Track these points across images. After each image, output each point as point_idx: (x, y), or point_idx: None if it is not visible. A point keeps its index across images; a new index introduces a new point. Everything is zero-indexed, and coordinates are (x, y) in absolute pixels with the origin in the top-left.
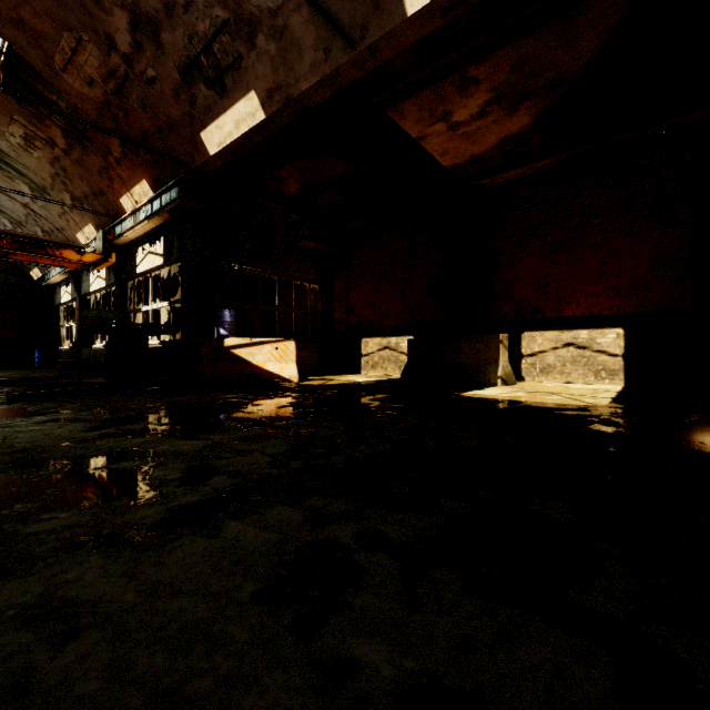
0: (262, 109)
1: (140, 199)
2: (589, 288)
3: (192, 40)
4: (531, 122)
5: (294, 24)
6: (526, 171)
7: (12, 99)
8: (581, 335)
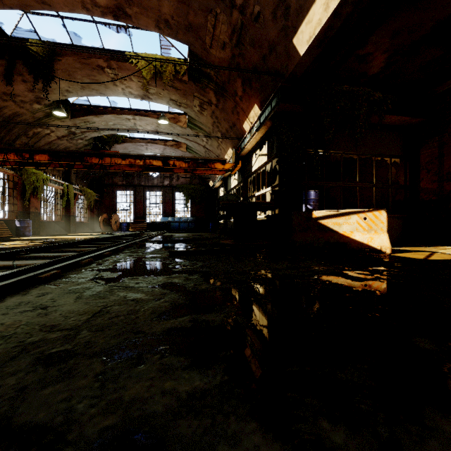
0: None
1: (253, 120)
2: None
3: None
4: None
5: None
6: None
7: (192, 83)
8: None
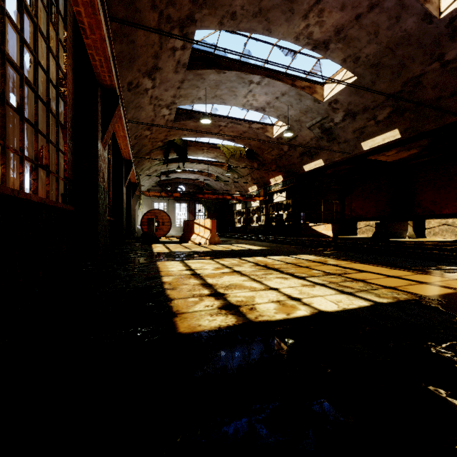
0: (323, 163)
1: (277, 180)
2: (452, 203)
3: (305, 149)
4: (418, 151)
5: (334, 148)
6: (426, 159)
7: (247, 159)
8: (449, 221)
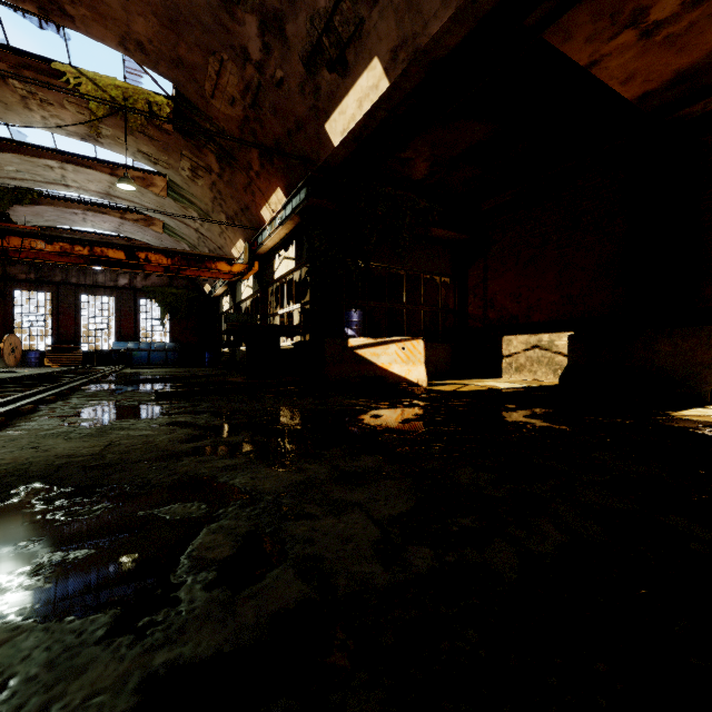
0: (385, 76)
1: (276, 207)
2: None
3: (314, 22)
4: None
5: None
6: None
7: (180, 136)
8: None
